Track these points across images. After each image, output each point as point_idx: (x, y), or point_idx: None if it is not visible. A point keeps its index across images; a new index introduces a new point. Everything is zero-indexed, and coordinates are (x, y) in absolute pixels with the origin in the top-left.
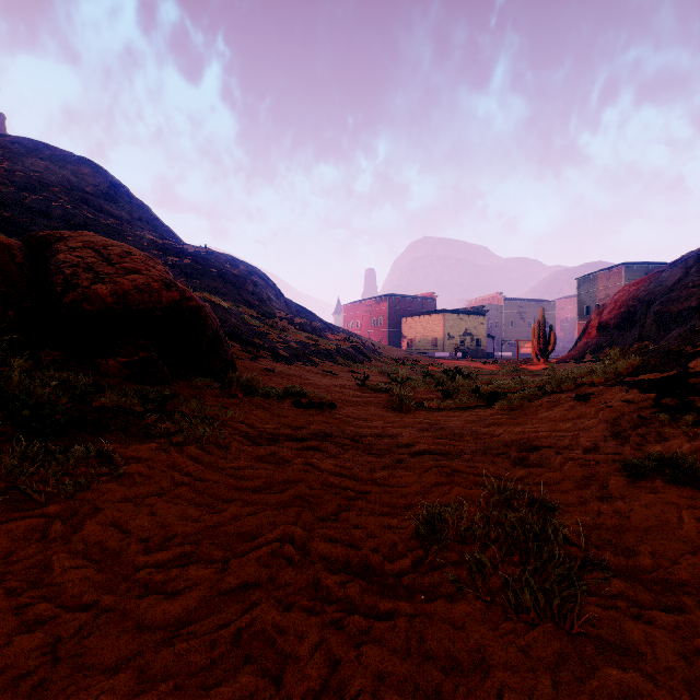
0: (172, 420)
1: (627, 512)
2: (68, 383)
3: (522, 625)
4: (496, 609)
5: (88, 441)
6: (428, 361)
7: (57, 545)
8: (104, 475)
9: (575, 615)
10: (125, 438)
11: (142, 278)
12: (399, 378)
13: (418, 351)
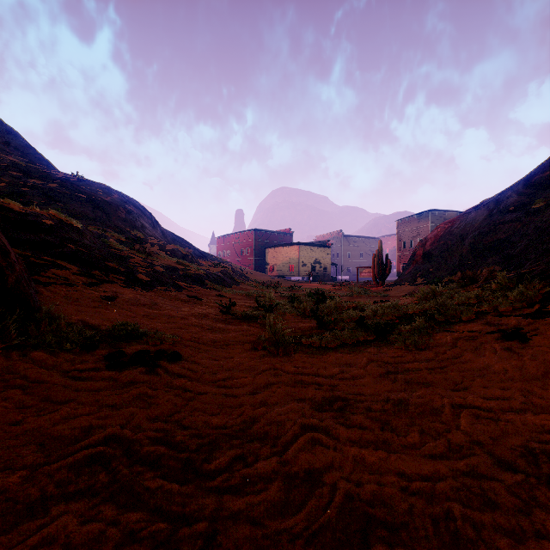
0: None
1: None
2: None
3: None
4: None
5: None
6: (287, 284)
7: None
8: None
9: None
10: None
11: None
12: (267, 303)
13: (278, 276)
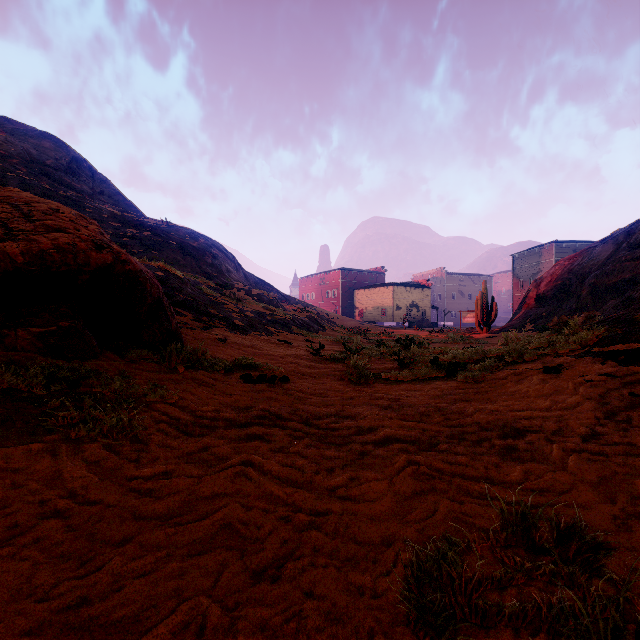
0: (81, 405)
1: None
2: None
3: None
4: None
5: None
6: (378, 330)
7: None
8: None
9: None
10: None
11: (67, 237)
12: (354, 348)
13: (369, 321)
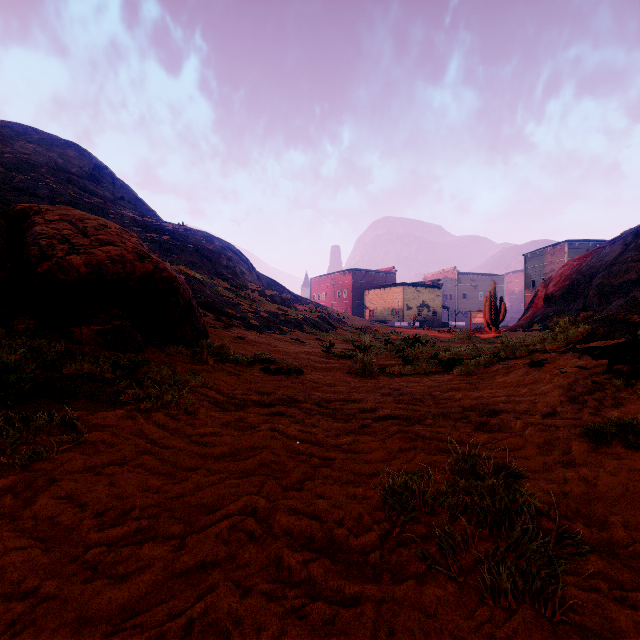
0: (141, 386)
1: (593, 479)
2: (39, 350)
3: (499, 611)
4: (469, 592)
5: (53, 408)
6: (388, 330)
7: (3, 522)
8: (66, 443)
9: (557, 601)
10: (92, 404)
11: (116, 249)
12: (362, 346)
13: (379, 321)
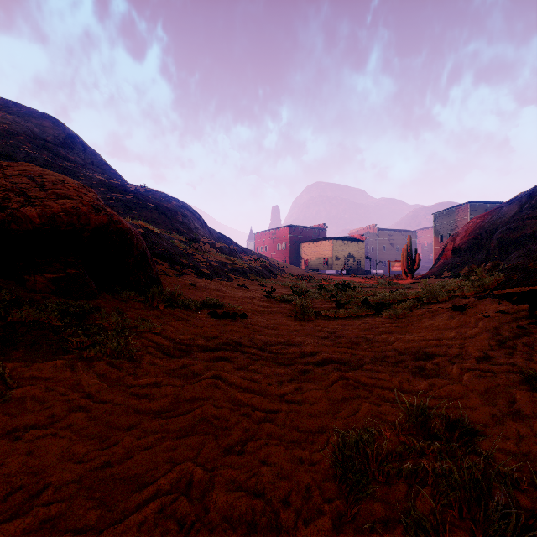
0: (88, 334)
1: None
2: None
3: None
4: None
5: None
6: (320, 277)
7: None
8: None
9: None
10: (31, 354)
11: (72, 202)
12: (300, 291)
13: (312, 269)
